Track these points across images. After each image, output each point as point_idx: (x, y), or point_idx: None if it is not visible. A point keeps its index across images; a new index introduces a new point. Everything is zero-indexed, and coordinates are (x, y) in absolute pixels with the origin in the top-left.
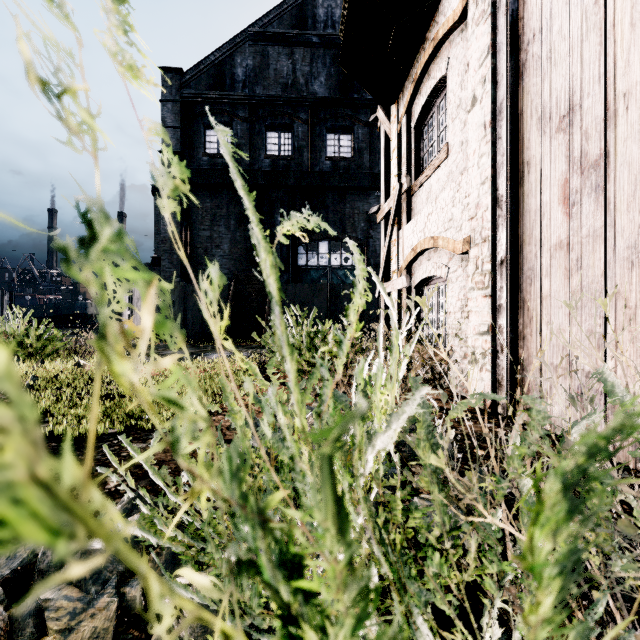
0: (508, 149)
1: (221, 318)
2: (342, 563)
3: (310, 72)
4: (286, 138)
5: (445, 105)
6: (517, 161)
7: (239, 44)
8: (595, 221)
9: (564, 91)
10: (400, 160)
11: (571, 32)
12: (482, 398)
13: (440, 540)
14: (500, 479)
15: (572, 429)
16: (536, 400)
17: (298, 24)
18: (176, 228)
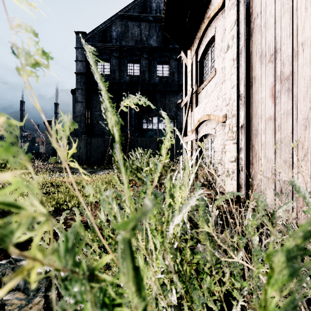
0: (245, 71)
1: (105, 154)
2: (140, 309)
3: (148, 34)
4: (137, 66)
5: (214, 50)
6: (249, 77)
7: (114, 20)
8: (287, 106)
9: (272, 42)
10: (192, 77)
11: (275, 13)
12: (232, 194)
13: (210, 269)
14: (241, 237)
15: (278, 210)
16: (260, 195)
17: (143, 11)
18: (83, 110)
